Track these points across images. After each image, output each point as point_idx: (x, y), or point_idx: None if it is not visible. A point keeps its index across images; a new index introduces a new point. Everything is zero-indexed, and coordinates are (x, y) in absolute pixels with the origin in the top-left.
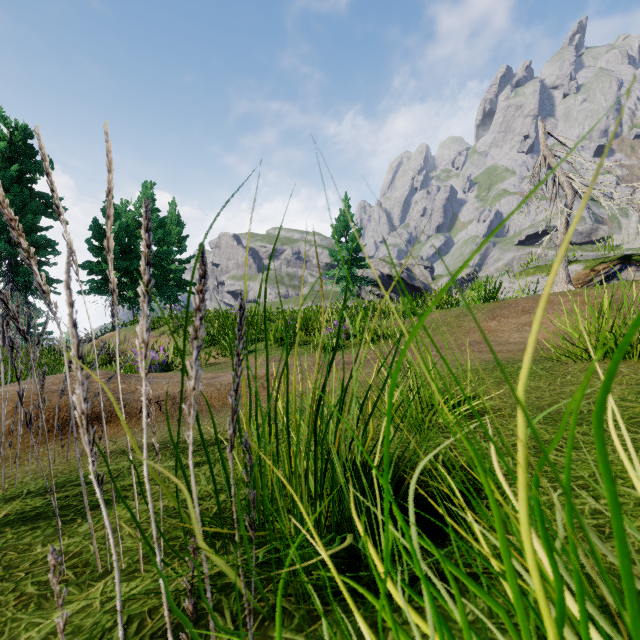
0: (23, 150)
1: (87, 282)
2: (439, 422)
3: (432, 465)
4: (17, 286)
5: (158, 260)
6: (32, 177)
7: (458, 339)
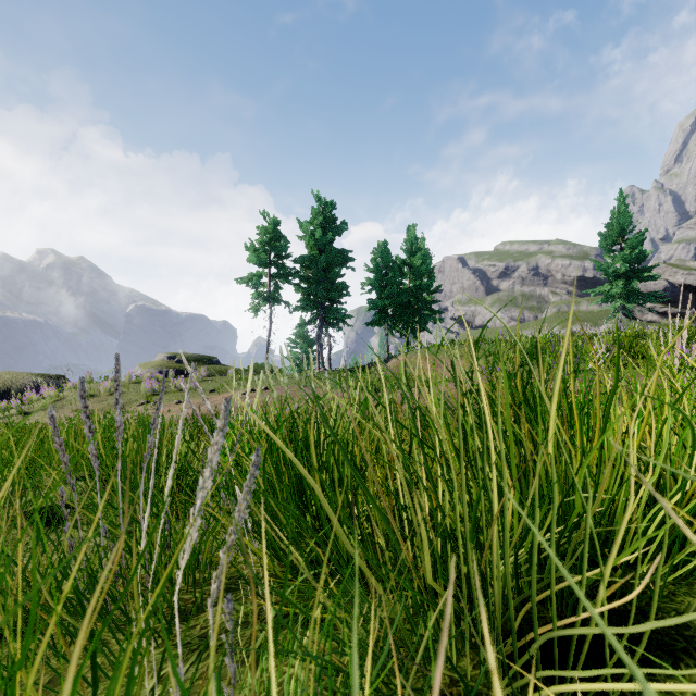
0: (330, 219)
1: (373, 316)
2: None
3: None
4: (325, 321)
5: (419, 293)
6: (332, 238)
7: None
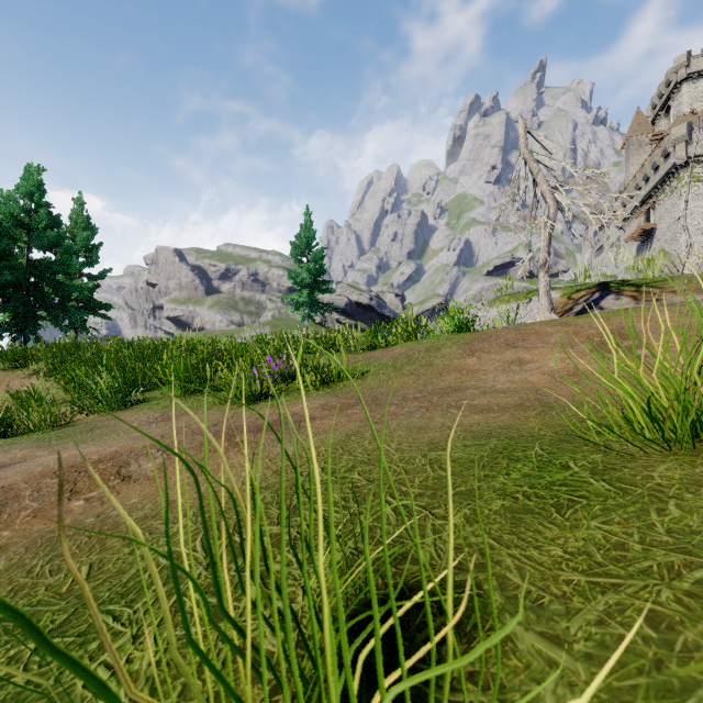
0: None
1: None
2: None
3: None
4: None
5: (49, 272)
6: None
7: (428, 383)
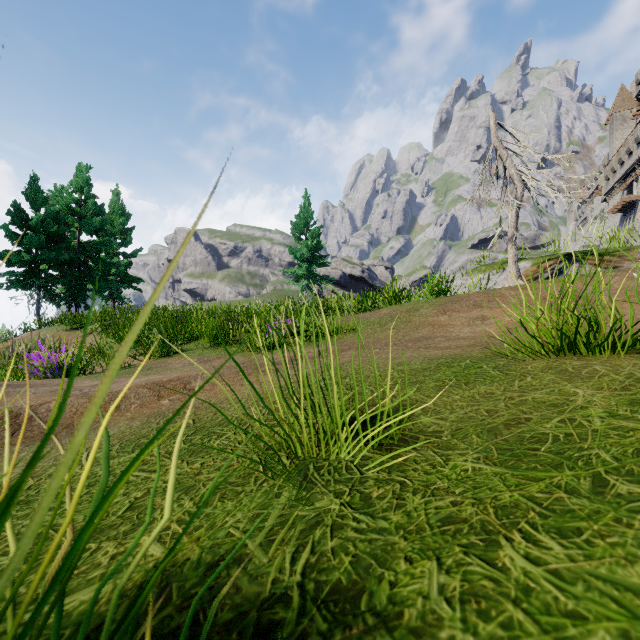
0: None
1: (4, 274)
2: (341, 457)
3: (280, 581)
4: None
5: (95, 252)
6: None
7: (406, 335)
